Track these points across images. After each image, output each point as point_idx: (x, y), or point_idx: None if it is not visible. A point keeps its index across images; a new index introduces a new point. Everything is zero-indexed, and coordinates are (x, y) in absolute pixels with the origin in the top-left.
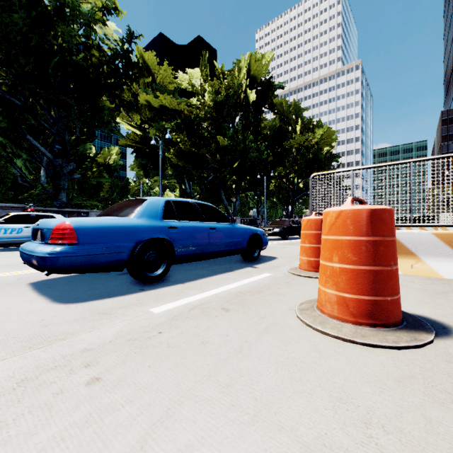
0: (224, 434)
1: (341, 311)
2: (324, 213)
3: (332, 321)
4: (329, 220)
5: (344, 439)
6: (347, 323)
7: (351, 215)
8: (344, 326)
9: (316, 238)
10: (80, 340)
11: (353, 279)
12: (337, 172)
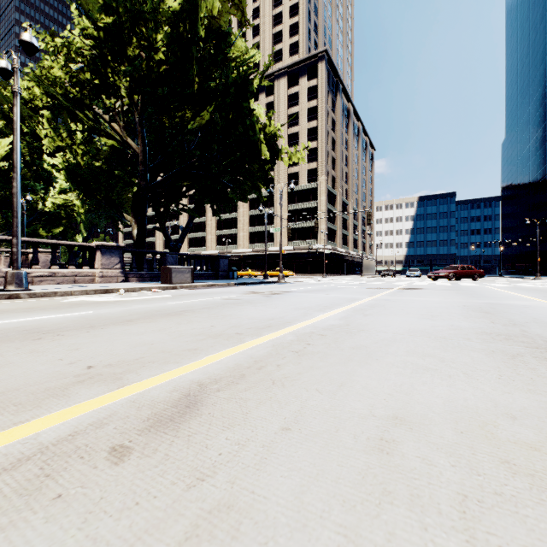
0: None
1: None
2: None
3: None
4: None
5: None
6: None
7: None
8: None
9: None
10: None
11: None
12: None
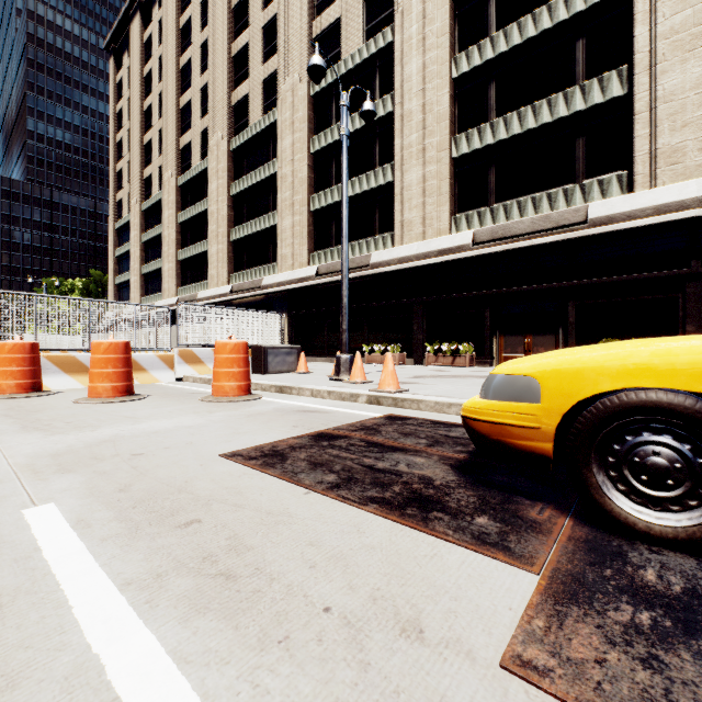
0: (135, 412)
1: (115, 393)
2: (98, 343)
3: (111, 399)
4: (104, 347)
5: (157, 406)
6: (119, 397)
7: (119, 345)
8: (119, 398)
9: (27, 362)
10: (2, 429)
11: (121, 376)
12: (19, 294)
